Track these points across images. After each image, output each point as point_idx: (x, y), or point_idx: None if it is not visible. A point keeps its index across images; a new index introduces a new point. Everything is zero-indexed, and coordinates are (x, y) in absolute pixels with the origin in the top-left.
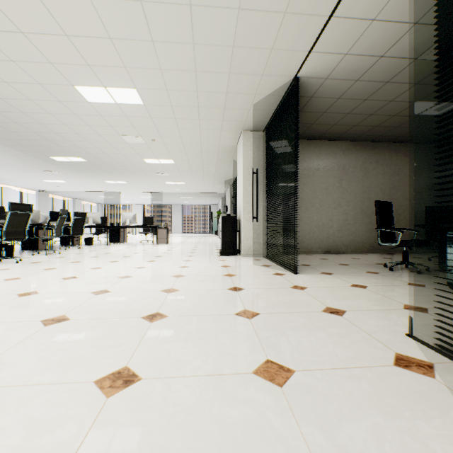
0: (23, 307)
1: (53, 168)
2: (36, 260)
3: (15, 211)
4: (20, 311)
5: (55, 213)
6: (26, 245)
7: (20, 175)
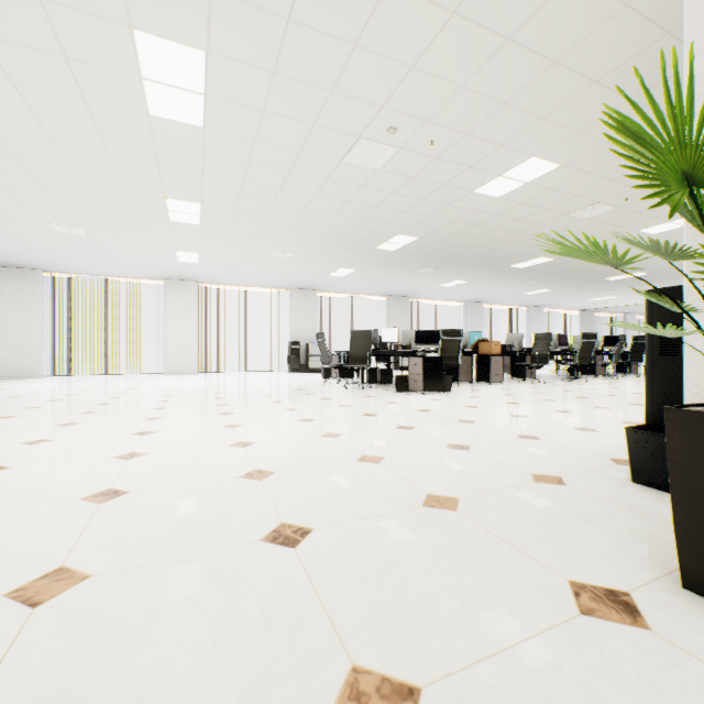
0: (612, 399)
1: (604, 287)
2: (598, 382)
3: (585, 340)
4: (611, 399)
5: (608, 337)
6: (583, 370)
7: (568, 299)
